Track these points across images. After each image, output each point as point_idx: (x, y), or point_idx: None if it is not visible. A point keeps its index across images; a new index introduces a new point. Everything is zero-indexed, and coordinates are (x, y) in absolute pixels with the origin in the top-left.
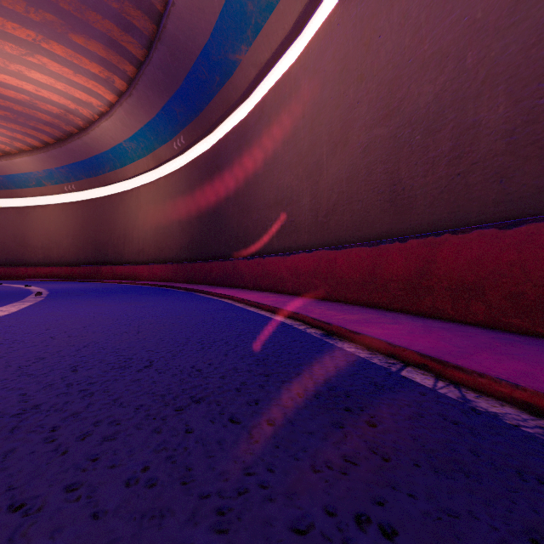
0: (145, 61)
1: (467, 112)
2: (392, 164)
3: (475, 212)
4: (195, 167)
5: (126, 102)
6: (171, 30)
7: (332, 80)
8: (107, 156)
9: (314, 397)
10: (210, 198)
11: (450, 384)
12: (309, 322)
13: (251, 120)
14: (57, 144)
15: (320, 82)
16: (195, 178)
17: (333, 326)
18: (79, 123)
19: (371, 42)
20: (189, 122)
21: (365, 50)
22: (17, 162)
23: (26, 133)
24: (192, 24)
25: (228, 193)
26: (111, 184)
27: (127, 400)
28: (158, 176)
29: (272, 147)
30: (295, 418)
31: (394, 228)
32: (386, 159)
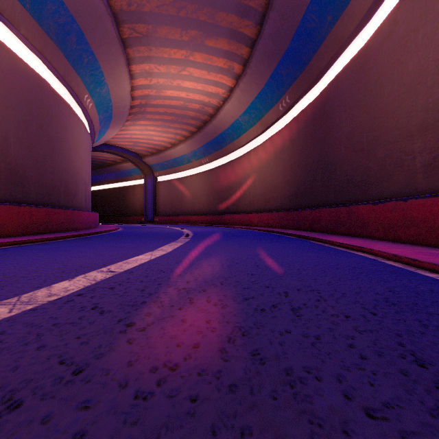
0: (258, 37)
1: None
2: None
3: None
4: (300, 120)
5: (241, 82)
6: None
7: None
8: (228, 132)
9: None
10: (316, 147)
11: None
12: None
13: (374, 43)
14: (198, 131)
15: None
16: (300, 131)
17: None
18: (210, 112)
19: None
20: (295, 80)
21: None
22: (178, 149)
23: (182, 128)
24: None
25: (339, 136)
26: (230, 153)
27: None
28: (265, 139)
29: (414, 59)
30: None
31: None
32: None
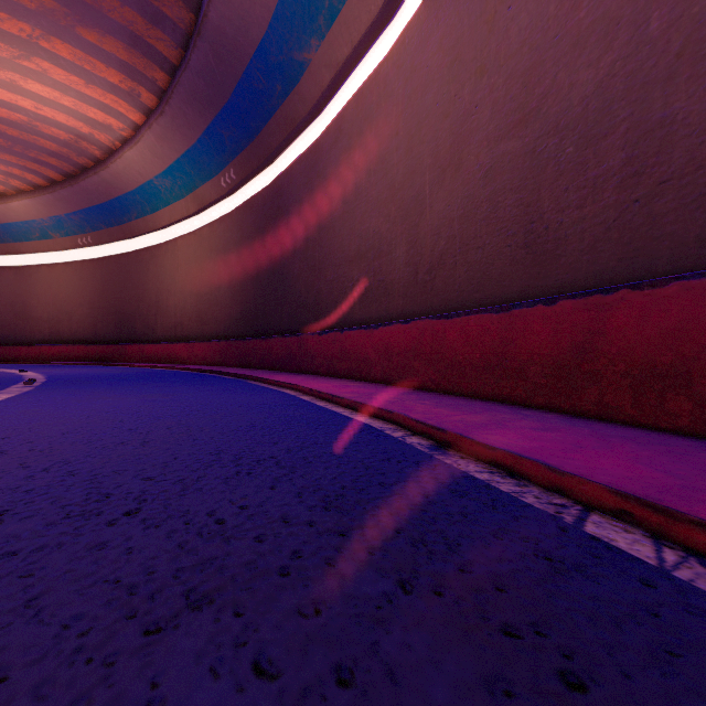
0: (181, 65)
1: (650, 104)
2: (528, 192)
3: (665, 256)
4: (250, 210)
5: (156, 123)
6: (214, 19)
7: (439, 78)
8: (133, 198)
9: (433, 592)
10: (269, 252)
11: (688, 556)
12: (409, 426)
13: (324, 143)
14: (67, 181)
15: (420, 83)
16: (250, 225)
17: (449, 434)
18: (95, 153)
19: (497, 18)
20: (242, 150)
21: (488, 30)
22: (14, 207)
23: (26, 168)
24: (243, 10)
25: (293, 244)
26: (139, 235)
27: (56, 601)
28: (201, 224)
29: (353, 179)
30: (399, 660)
31: (532, 285)
32: (519, 185)
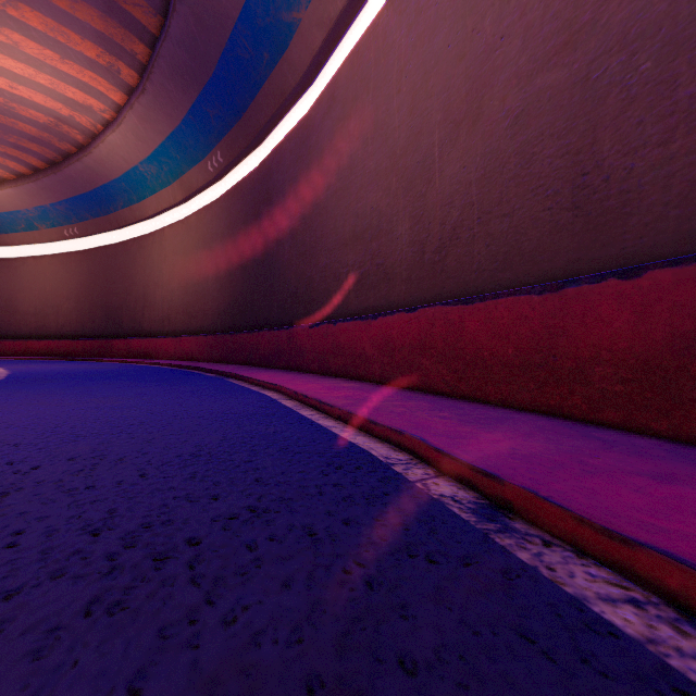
0: (161, 35)
1: None
2: (578, 135)
3: None
4: (238, 195)
5: (138, 102)
6: None
7: (451, 14)
8: (119, 186)
9: None
10: (258, 239)
11: None
12: (431, 459)
13: (316, 115)
14: (50, 169)
15: (427, 26)
16: (238, 211)
17: (508, 488)
18: (77, 138)
19: None
20: (229, 130)
21: None
22: None
23: (6, 154)
24: None
25: (283, 230)
26: (126, 225)
27: None
28: (189, 213)
29: (348, 151)
30: None
31: (584, 258)
32: (564, 128)
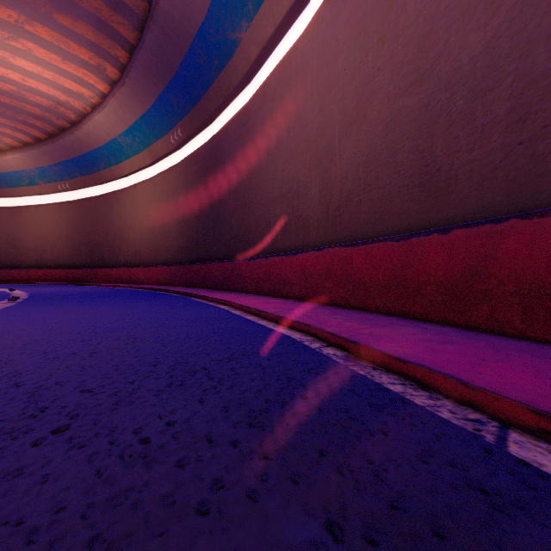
0: (138, 45)
1: (534, 59)
2: (423, 140)
3: (548, 190)
4: (194, 161)
5: (119, 92)
6: (164, 6)
7: (346, 48)
8: (101, 153)
9: (366, 540)
10: (209, 195)
11: None
12: (325, 338)
13: (252, 106)
14: (49, 139)
15: (331, 54)
16: (194, 173)
17: (361, 347)
18: (71, 117)
19: None
20: (187, 113)
21: (388, 6)
22: (8, 160)
23: (16, 128)
24: None
25: (228, 188)
26: (107, 182)
27: None
28: (155, 173)
29: (276, 134)
30: None
31: (427, 218)
32: (415, 134)
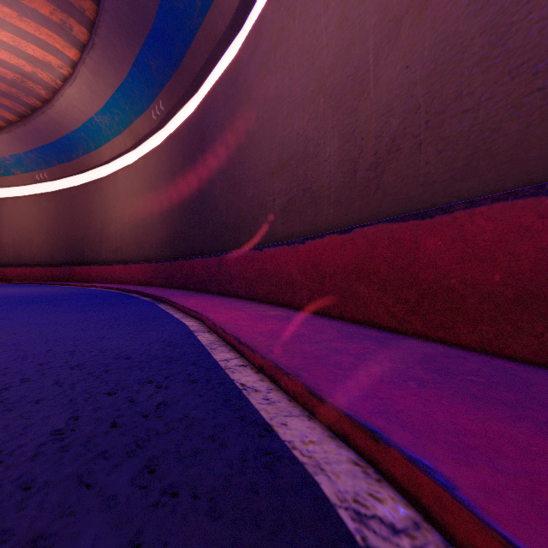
0: None
1: None
2: None
3: None
4: (177, 139)
5: (89, 57)
6: None
7: None
8: (79, 136)
9: None
10: (194, 177)
11: None
12: None
13: (244, 55)
14: (20, 121)
15: None
16: (177, 153)
17: None
18: (41, 93)
19: None
20: (168, 80)
21: None
22: None
23: None
24: None
25: (215, 166)
26: (87, 170)
27: None
28: (138, 158)
29: (274, 82)
30: None
31: None
32: None
